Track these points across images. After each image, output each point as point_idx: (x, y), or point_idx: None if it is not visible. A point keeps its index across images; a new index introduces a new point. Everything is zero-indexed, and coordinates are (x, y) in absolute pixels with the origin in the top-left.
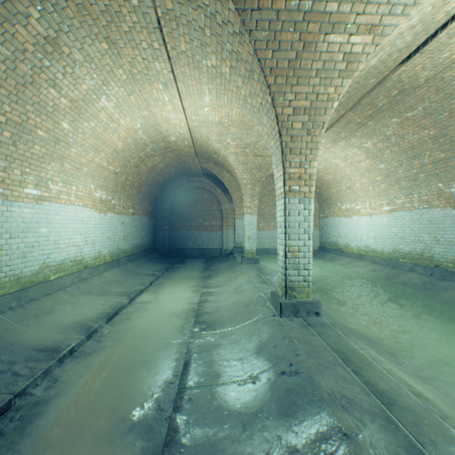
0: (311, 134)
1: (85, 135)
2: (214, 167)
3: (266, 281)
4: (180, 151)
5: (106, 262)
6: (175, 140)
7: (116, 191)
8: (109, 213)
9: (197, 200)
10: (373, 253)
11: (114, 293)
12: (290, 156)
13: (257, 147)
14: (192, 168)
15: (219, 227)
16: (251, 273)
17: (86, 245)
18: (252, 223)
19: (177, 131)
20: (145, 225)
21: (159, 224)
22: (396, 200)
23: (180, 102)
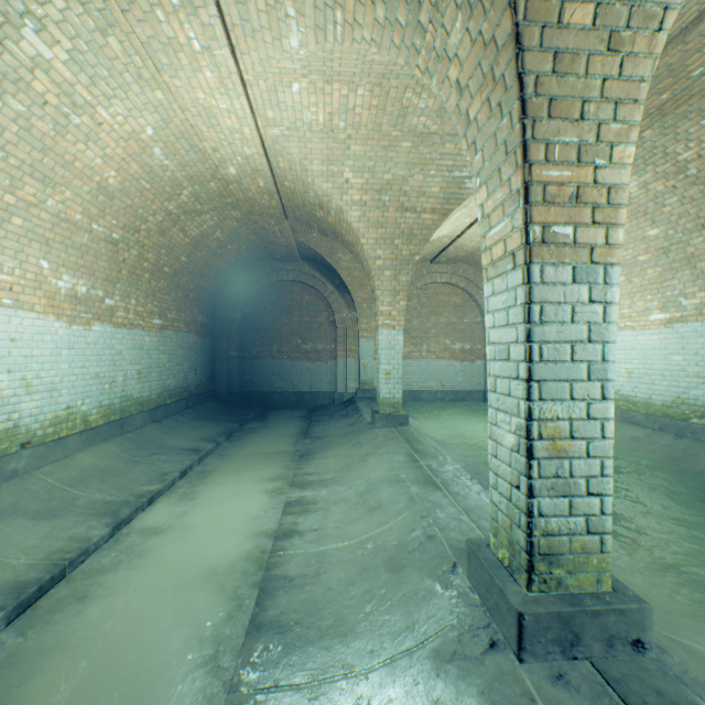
0: (619, 50)
1: (1, 133)
2: (320, 242)
3: (432, 477)
4: (251, 204)
5: (89, 428)
6: (238, 175)
7: (116, 280)
8: (99, 325)
9: (292, 304)
10: (627, 404)
11: (80, 509)
12: (549, 125)
13: (405, 190)
14: (279, 244)
15: (330, 352)
16: (395, 452)
17: (27, 395)
18: (394, 346)
19: (238, 151)
20: (191, 349)
21: (222, 347)
22: (683, 300)
23: (232, 55)
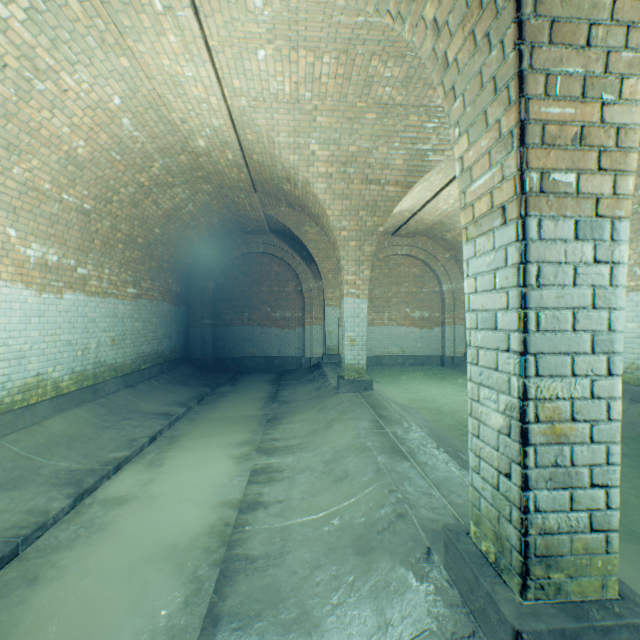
0: None
1: None
2: (288, 215)
3: (398, 445)
4: (221, 178)
5: (60, 394)
6: (207, 147)
7: (88, 250)
8: (71, 293)
9: (262, 274)
10: None
11: (43, 479)
12: (549, 53)
13: (369, 163)
14: (249, 218)
15: (298, 320)
16: (360, 418)
17: None
18: (359, 314)
19: (206, 123)
20: (166, 316)
21: (195, 315)
22: (638, 270)
23: (195, 17)
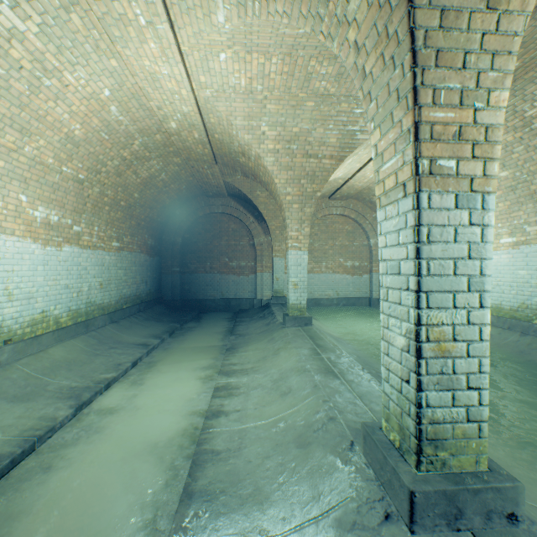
0: (497, 8)
1: None
2: (243, 182)
3: (331, 367)
4: (189, 152)
5: (60, 328)
6: (178, 128)
7: (82, 211)
8: (68, 247)
9: (221, 231)
10: None
11: (50, 394)
12: (436, 73)
13: (309, 141)
14: (211, 184)
15: (251, 268)
16: (301, 347)
17: (9, 302)
18: (301, 263)
19: (177, 109)
20: (143, 265)
21: (167, 264)
22: (527, 227)
23: (171, 29)
